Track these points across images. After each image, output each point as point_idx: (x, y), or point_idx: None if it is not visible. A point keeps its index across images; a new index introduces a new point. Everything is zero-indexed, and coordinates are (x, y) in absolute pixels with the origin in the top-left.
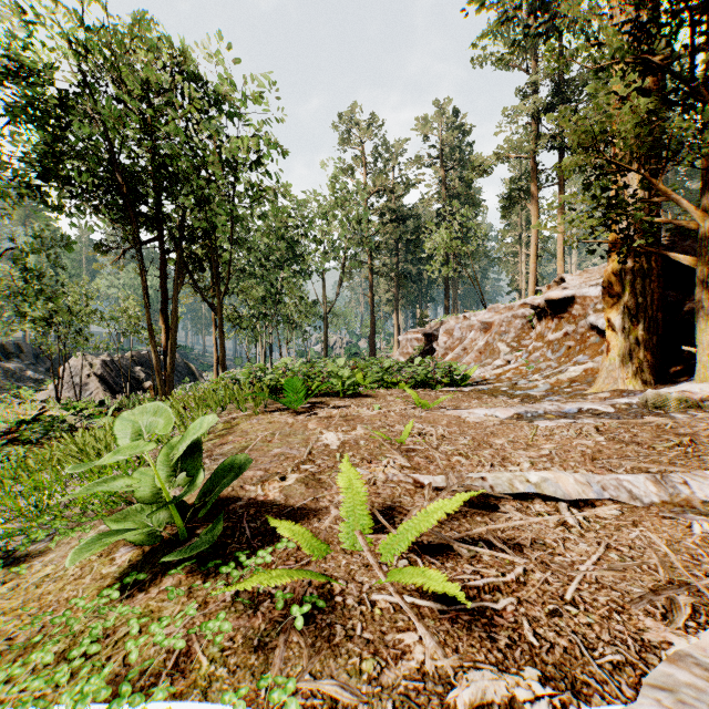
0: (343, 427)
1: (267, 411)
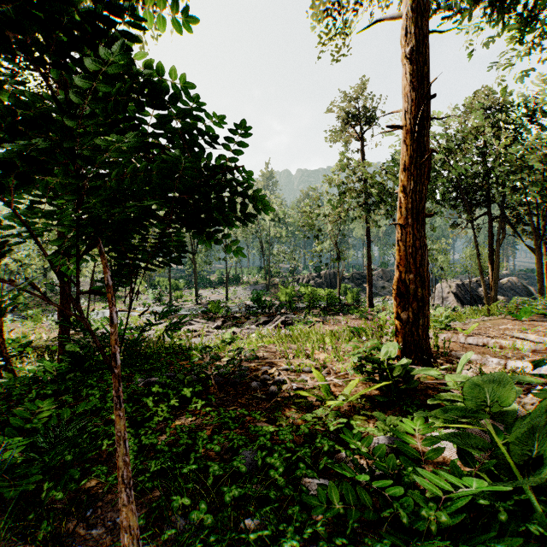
0: (520, 326)
1: (506, 319)
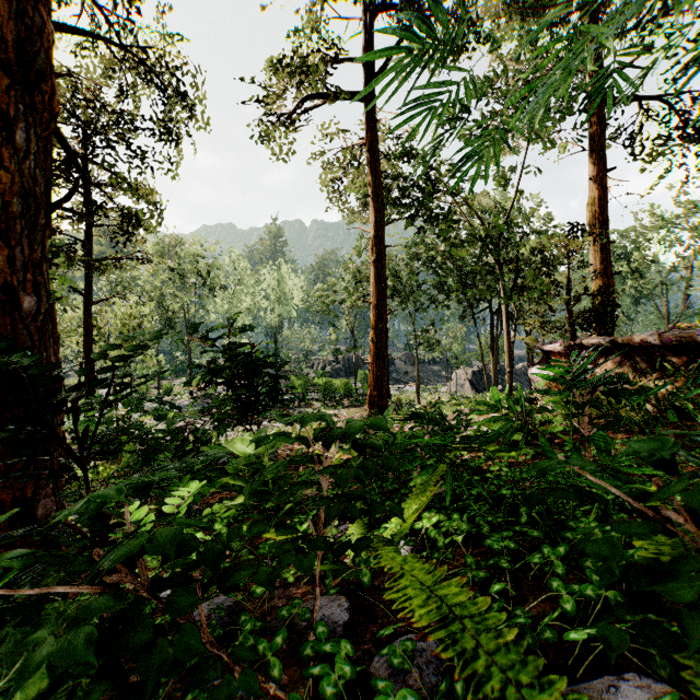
0: None
1: None
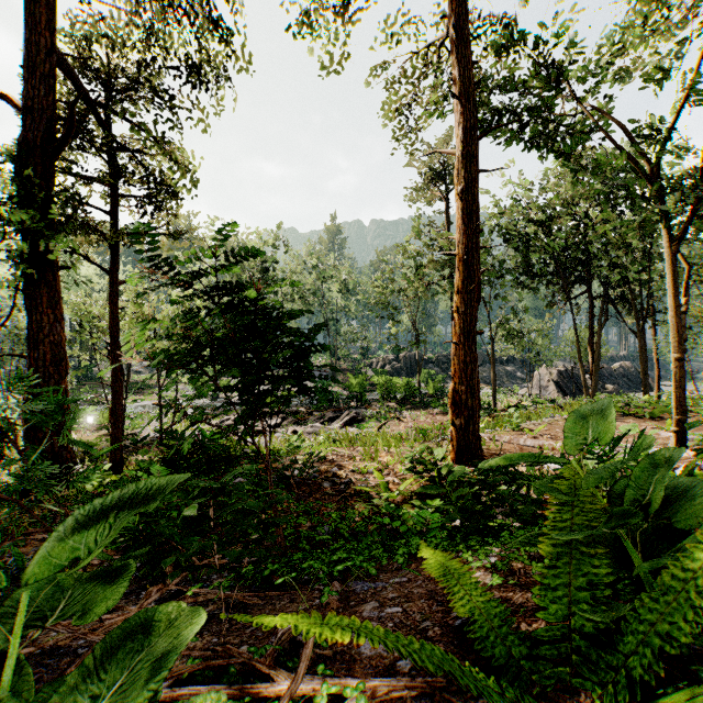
0: None
1: None
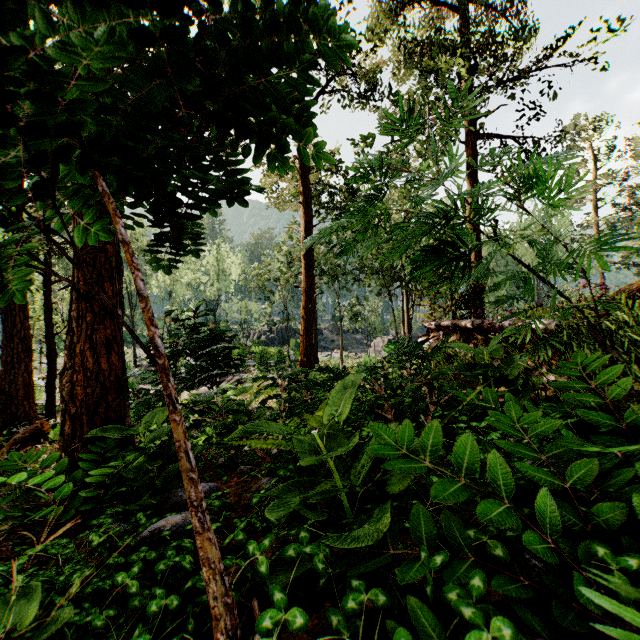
0: None
1: None
